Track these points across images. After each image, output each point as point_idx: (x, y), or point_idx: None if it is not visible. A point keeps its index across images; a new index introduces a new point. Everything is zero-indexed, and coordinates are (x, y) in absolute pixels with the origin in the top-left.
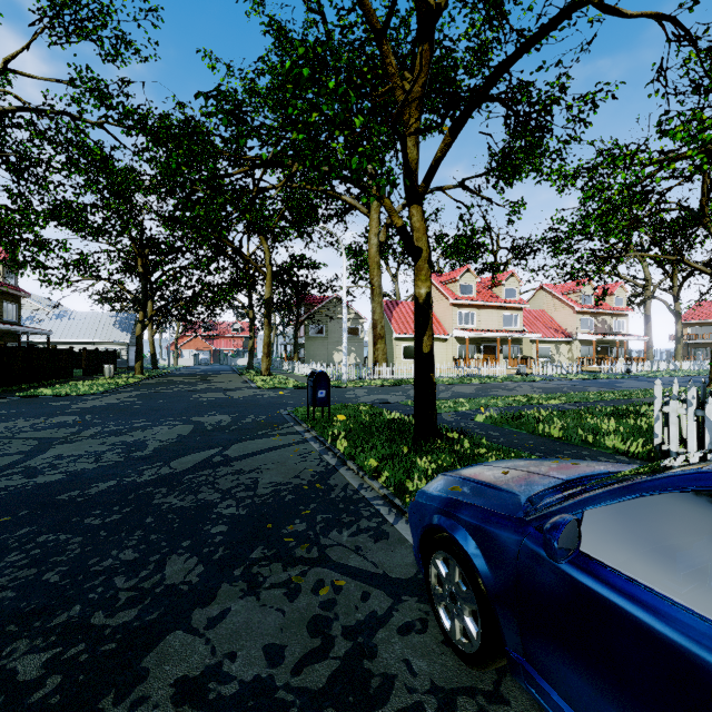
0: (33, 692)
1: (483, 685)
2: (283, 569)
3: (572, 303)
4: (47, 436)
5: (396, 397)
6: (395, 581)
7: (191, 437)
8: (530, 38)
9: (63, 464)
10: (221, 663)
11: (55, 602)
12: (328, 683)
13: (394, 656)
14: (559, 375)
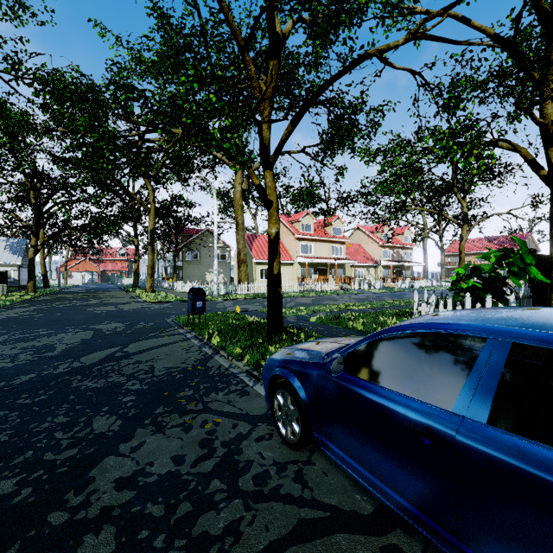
0: (13, 498)
1: (302, 458)
2: (179, 417)
3: (377, 239)
4: None
5: (255, 307)
6: (253, 416)
7: (94, 340)
8: (341, 70)
9: None
10: (144, 468)
11: (10, 451)
12: (214, 468)
13: (252, 452)
14: (368, 290)
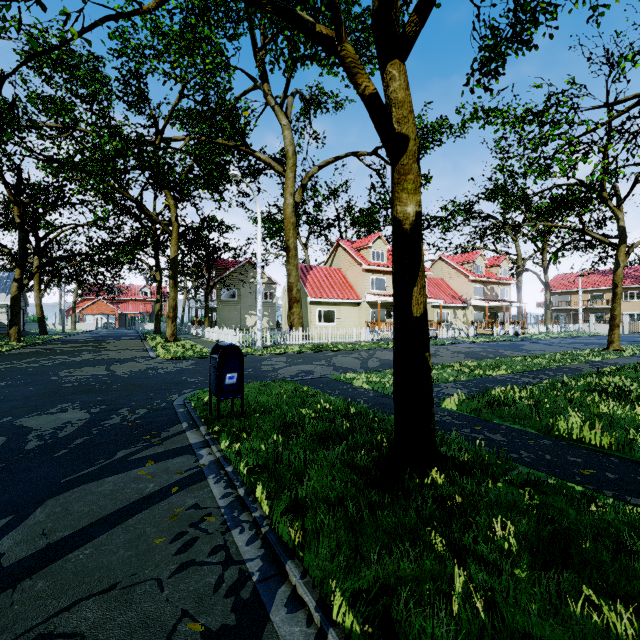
0: None
1: None
2: None
3: (467, 272)
4: None
5: (322, 368)
6: None
7: None
8: None
9: None
10: None
11: None
12: None
13: None
14: (462, 338)
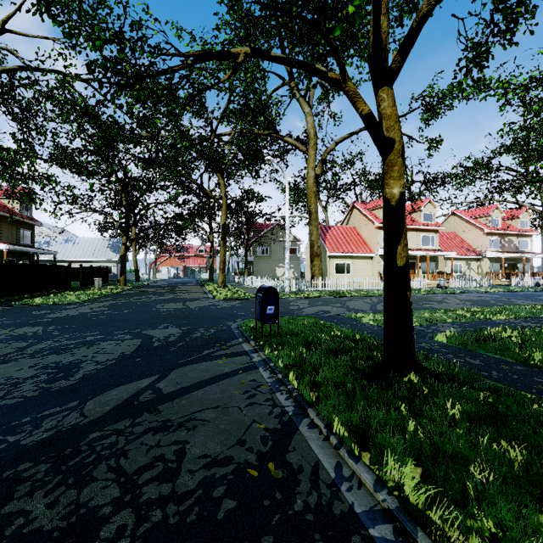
0: None
1: None
2: None
3: (482, 225)
4: None
5: (337, 309)
6: None
7: (132, 358)
8: None
9: None
10: None
11: None
12: None
13: None
14: (474, 288)
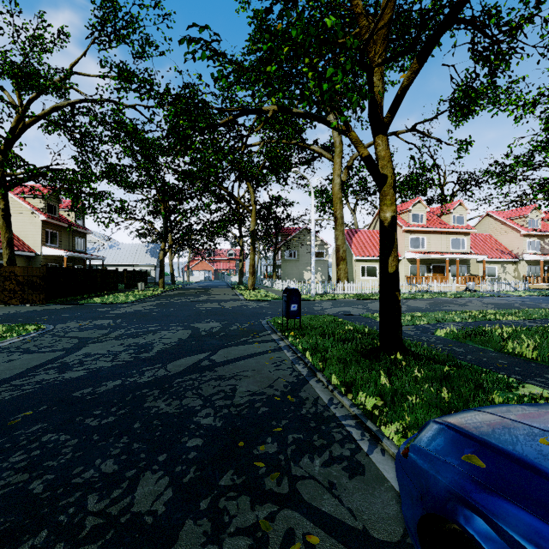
0: None
1: None
2: (250, 506)
3: (518, 227)
4: (86, 336)
5: (357, 310)
6: (379, 545)
7: (188, 341)
8: None
9: (88, 361)
10: None
11: (27, 522)
12: None
13: None
14: (506, 292)
